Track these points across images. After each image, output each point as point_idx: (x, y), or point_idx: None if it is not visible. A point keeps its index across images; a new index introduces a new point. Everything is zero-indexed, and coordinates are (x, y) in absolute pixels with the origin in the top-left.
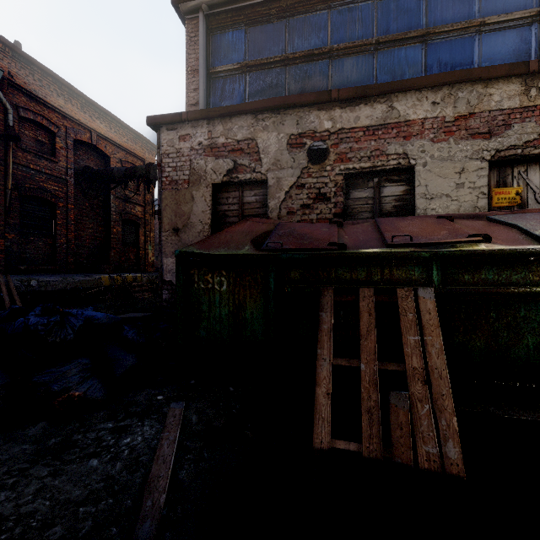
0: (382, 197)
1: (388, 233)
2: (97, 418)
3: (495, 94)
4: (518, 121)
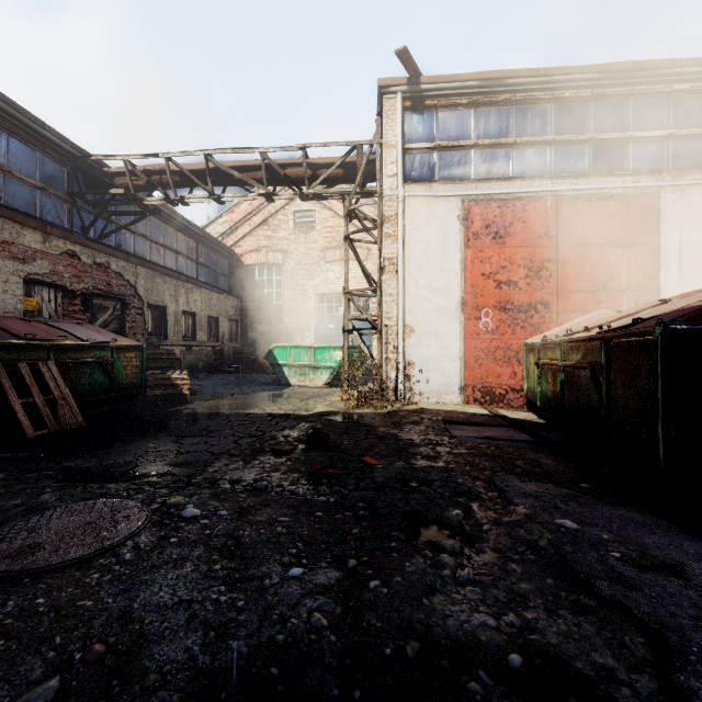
0: None
1: (11, 330)
2: None
3: (28, 236)
4: (40, 259)
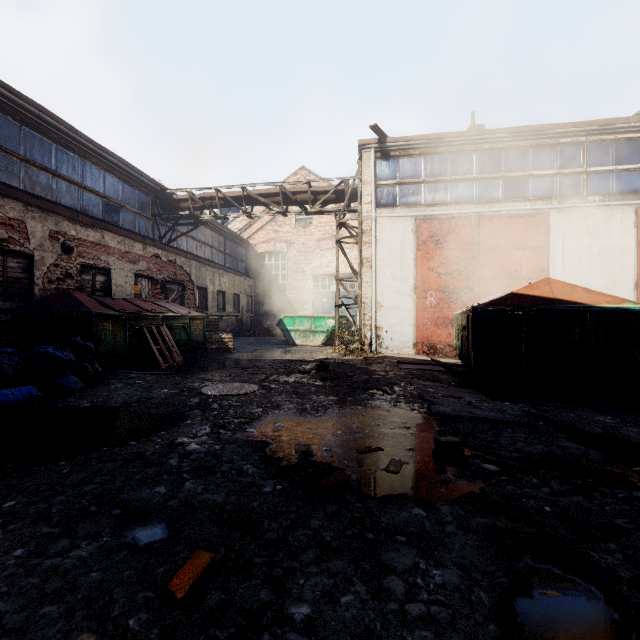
0: (96, 281)
1: (143, 307)
2: (115, 377)
3: (136, 247)
4: (142, 261)
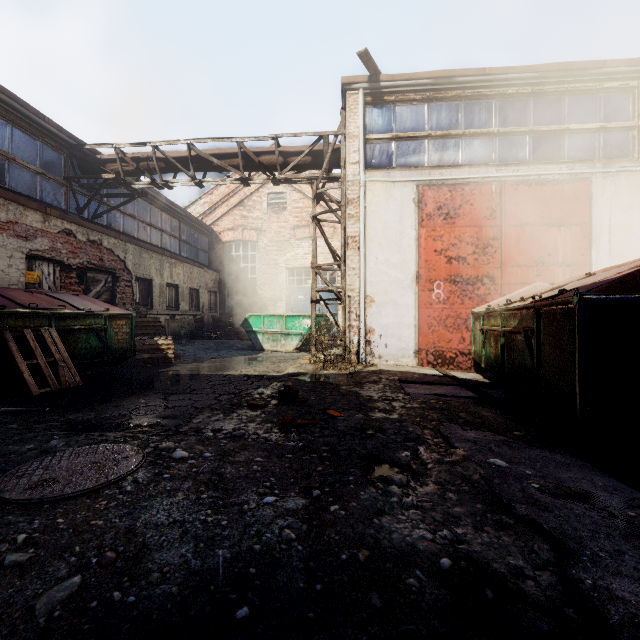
0: None
1: (16, 300)
2: None
3: (30, 216)
4: (41, 237)
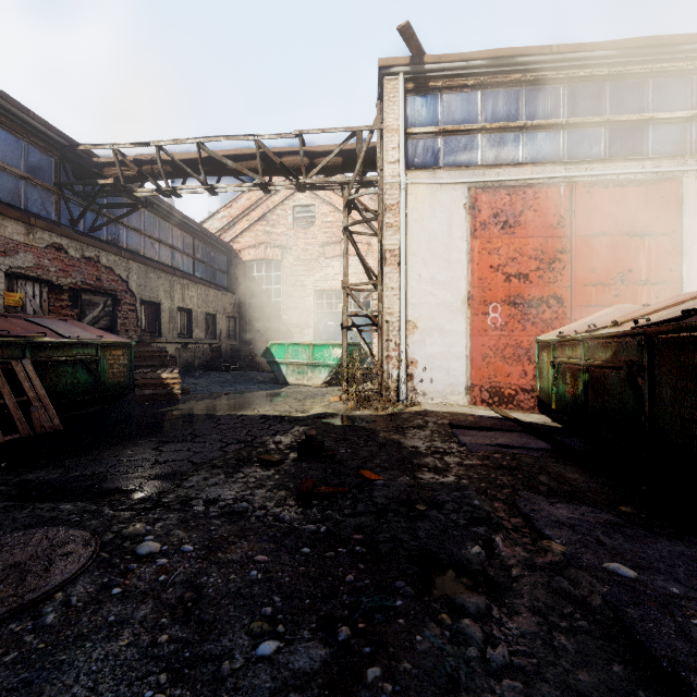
0: None
1: None
2: None
3: (10, 227)
4: (23, 252)
